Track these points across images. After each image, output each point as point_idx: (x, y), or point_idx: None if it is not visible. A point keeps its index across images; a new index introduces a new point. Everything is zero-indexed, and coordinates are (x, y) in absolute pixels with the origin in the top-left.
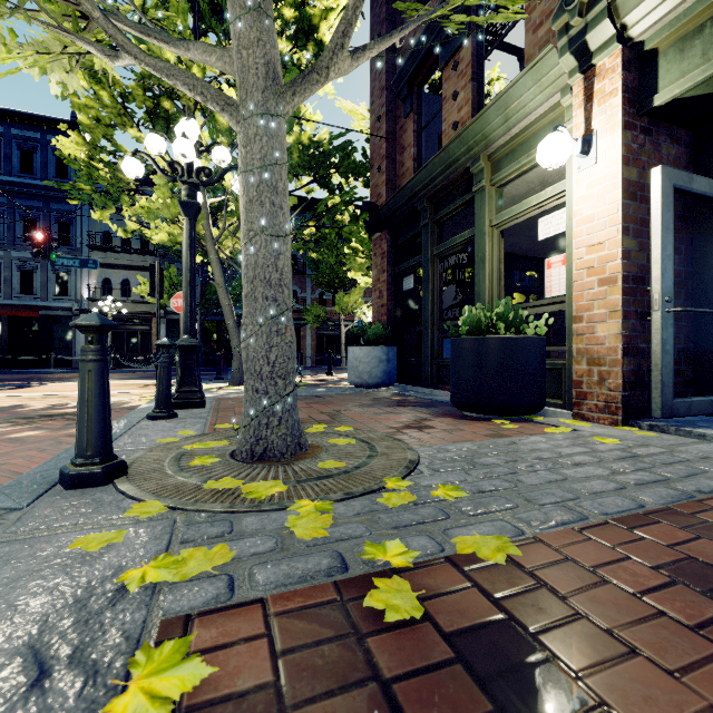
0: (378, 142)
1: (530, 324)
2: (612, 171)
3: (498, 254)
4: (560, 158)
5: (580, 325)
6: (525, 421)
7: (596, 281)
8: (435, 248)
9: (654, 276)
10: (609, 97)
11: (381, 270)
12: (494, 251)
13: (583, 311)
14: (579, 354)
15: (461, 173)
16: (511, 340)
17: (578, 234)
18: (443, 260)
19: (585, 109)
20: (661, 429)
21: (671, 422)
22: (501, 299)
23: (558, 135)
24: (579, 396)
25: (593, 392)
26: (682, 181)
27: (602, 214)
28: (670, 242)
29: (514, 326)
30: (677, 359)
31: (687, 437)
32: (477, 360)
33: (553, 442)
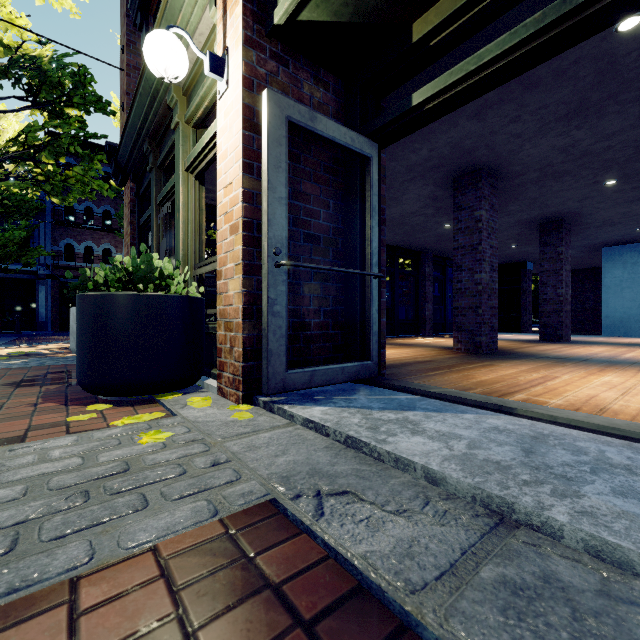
0: (123, 76)
1: (175, 280)
2: (236, 95)
3: (194, 203)
4: (167, 63)
5: (221, 282)
6: (154, 401)
7: (229, 228)
8: (158, 197)
9: (264, 222)
10: (235, 6)
11: (128, 222)
12: (189, 198)
13: (222, 265)
14: (220, 317)
15: (167, 109)
16: (127, 298)
17: (220, 173)
18: (212, 219)
19: (223, 23)
20: (270, 407)
21: (292, 396)
22: (202, 254)
23: (160, 31)
24: (220, 366)
25: (227, 363)
26: (300, 115)
27: (231, 148)
28: (281, 183)
29: (151, 282)
30: (324, 322)
31: (284, 417)
32: (87, 324)
33: (59, 450)
